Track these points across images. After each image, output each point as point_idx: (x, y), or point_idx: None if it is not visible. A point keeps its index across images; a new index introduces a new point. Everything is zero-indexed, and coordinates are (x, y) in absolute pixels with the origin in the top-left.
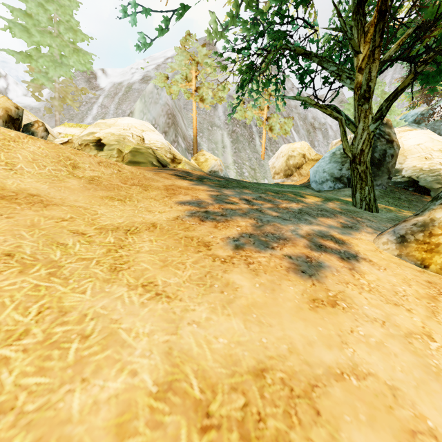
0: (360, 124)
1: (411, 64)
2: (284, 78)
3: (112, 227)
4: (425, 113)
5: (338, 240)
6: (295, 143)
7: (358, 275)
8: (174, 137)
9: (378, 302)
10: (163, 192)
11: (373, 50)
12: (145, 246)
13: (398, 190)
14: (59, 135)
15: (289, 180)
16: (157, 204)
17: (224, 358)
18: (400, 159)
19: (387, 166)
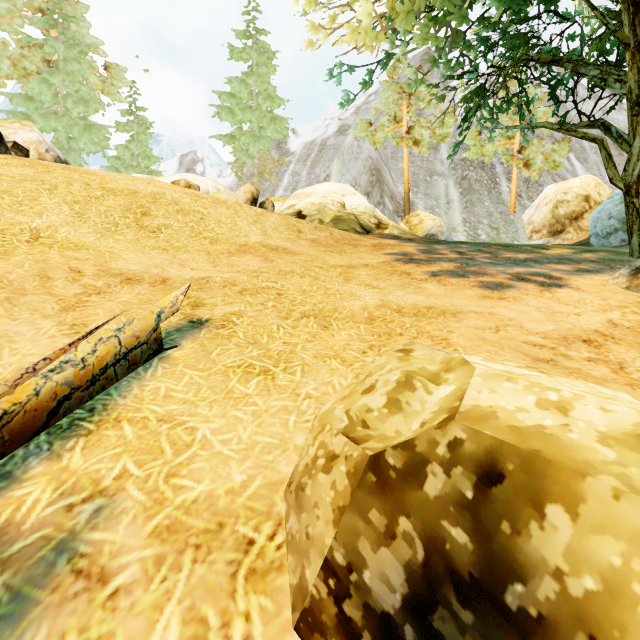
0: (635, 141)
1: None
2: (527, 96)
3: (338, 265)
4: None
5: (553, 277)
6: (571, 180)
7: (546, 293)
8: (379, 198)
9: (548, 302)
10: (371, 248)
11: (637, 45)
12: (362, 273)
13: None
14: None
15: (558, 240)
16: (367, 255)
17: (410, 303)
18: None
19: None
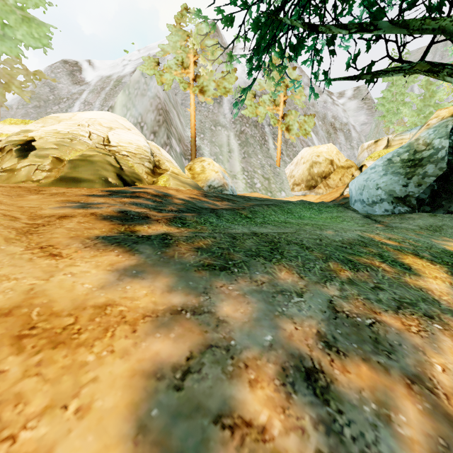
0: None
1: None
2: None
3: None
4: None
5: None
6: (320, 146)
7: None
8: (165, 139)
9: None
10: None
11: None
12: None
13: None
14: None
15: (313, 193)
16: None
17: None
18: None
19: None
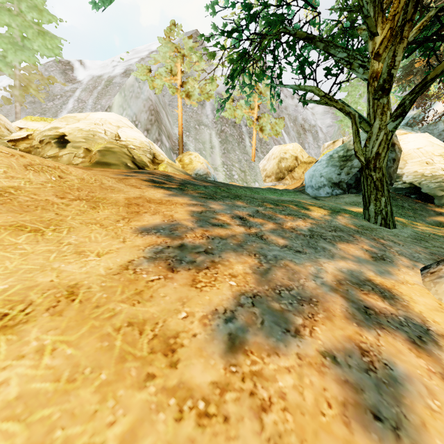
0: (375, 122)
1: (429, 55)
2: (280, 69)
3: None
4: (416, 117)
5: (383, 291)
6: (287, 144)
7: None
8: (157, 136)
9: None
10: (120, 210)
11: (403, 25)
12: (13, 378)
13: (399, 198)
14: (18, 130)
15: (281, 184)
16: (101, 236)
17: None
18: (400, 163)
19: (388, 171)
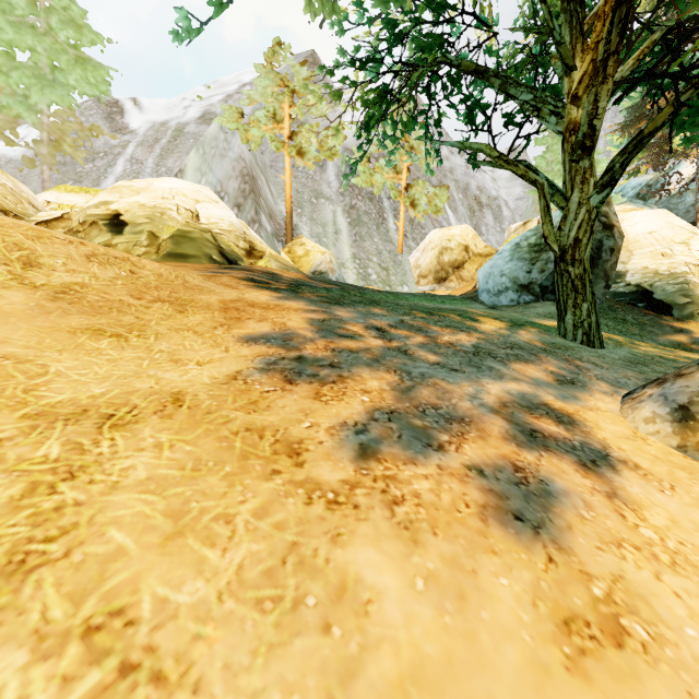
0: (573, 194)
1: (655, 95)
2: (439, 115)
3: (70, 410)
4: (652, 184)
5: (561, 416)
6: (453, 227)
7: (631, 515)
8: (253, 214)
9: None
10: (216, 315)
11: (606, 59)
12: (138, 464)
13: (620, 307)
14: (48, 206)
15: (443, 287)
16: (198, 344)
17: None
18: (622, 255)
19: (603, 266)
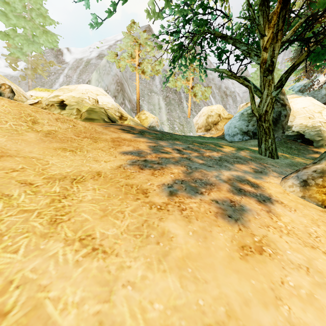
0: (265, 91)
1: (302, 46)
2: (206, 55)
3: (60, 176)
4: (306, 85)
5: (253, 184)
6: (213, 105)
7: (275, 218)
8: (122, 100)
9: (297, 246)
10: (110, 143)
11: (277, 32)
12: (88, 195)
13: (289, 142)
14: (31, 97)
15: (208, 133)
16: (104, 154)
17: None
18: (290, 118)
19: (281, 123)
